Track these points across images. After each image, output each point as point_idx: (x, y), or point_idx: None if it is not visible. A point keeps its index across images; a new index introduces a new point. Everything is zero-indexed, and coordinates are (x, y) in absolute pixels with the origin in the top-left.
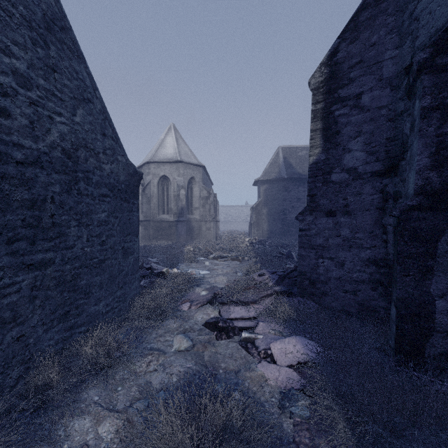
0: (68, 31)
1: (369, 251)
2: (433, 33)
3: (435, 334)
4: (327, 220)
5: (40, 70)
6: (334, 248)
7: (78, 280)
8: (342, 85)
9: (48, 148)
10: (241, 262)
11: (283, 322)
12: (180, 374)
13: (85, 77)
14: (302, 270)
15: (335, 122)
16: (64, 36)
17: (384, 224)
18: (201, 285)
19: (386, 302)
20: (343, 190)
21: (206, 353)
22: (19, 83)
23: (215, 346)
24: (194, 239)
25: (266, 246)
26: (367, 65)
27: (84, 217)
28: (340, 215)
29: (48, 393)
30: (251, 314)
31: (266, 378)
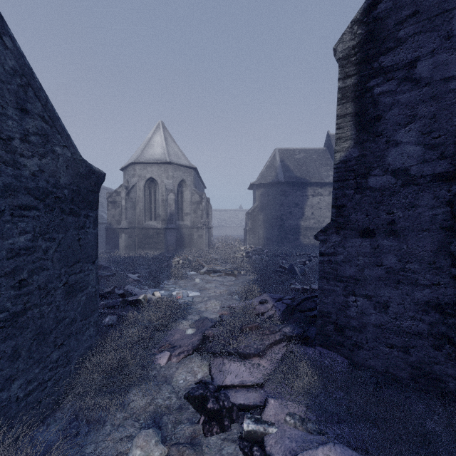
0: None
1: (429, 291)
2: None
3: None
4: (361, 242)
5: None
6: (373, 283)
7: None
8: (386, 50)
9: None
10: (236, 277)
11: (303, 396)
12: None
13: None
14: (324, 310)
15: (374, 104)
16: None
17: (454, 252)
18: (187, 317)
19: None
20: (387, 201)
21: None
22: None
23: (200, 451)
24: (185, 247)
25: (263, 257)
26: (426, 17)
27: None
28: (382, 235)
29: None
30: (255, 378)
31: None
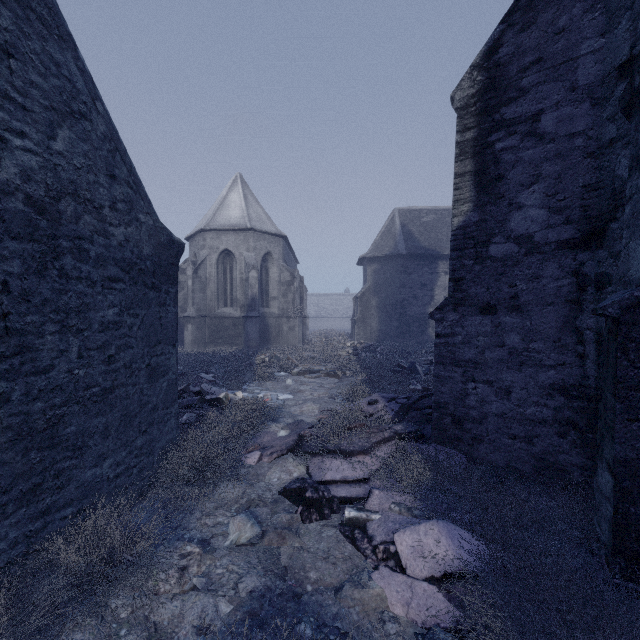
0: None
1: (554, 372)
2: None
3: None
4: (482, 319)
5: None
6: (495, 366)
7: (59, 427)
8: (508, 100)
9: None
10: (340, 379)
11: (412, 489)
12: (238, 596)
13: (74, 74)
14: (440, 400)
15: (496, 161)
16: None
17: (580, 327)
18: (279, 420)
19: (582, 457)
20: (509, 272)
21: (283, 549)
22: None
23: (299, 534)
24: (271, 343)
25: (377, 355)
26: (550, 65)
27: (72, 316)
28: (504, 312)
29: None
30: (359, 474)
31: (389, 602)
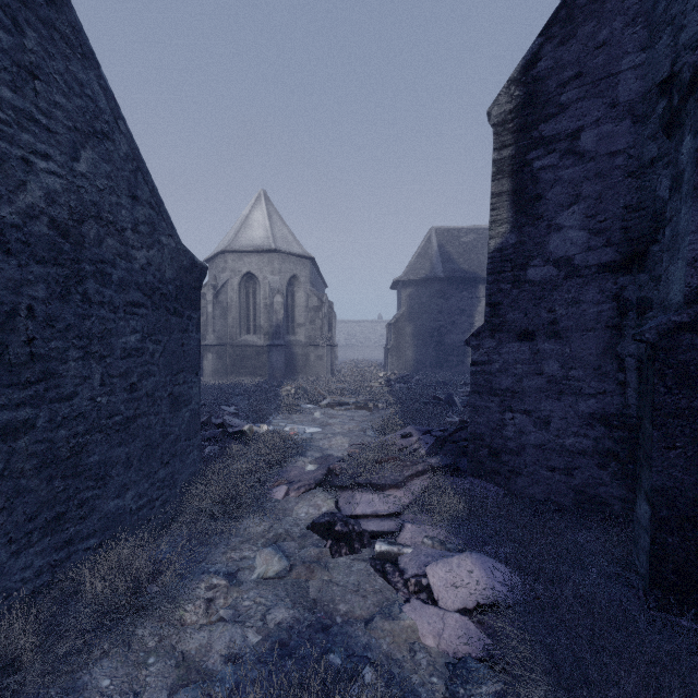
0: (62, 8)
1: (594, 401)
2: None
3: None
4: (520, 346)
5: (3, 71)
6: (533, 395)
7: (82, 455)
8: (546, 117)
9: (21, 217)
10: (372, 411)
11: (446, 523)
12: (266, 627)
13: (96, 93)
14: (476, 431)
15: (534, 180)
16: (55, 15)
17: (620, 354)
18: (306, 454)
19: (623, 489)
20: (548, 296)
21: (312, 582)
22: None
23: (328, 568)
24: (298, 373)
25: (411, 386)
26: (590, 81)
27: (95, 342)
28: (543, 338)
29: (9, 680)
30: (391, 508)
31: (420, 634)
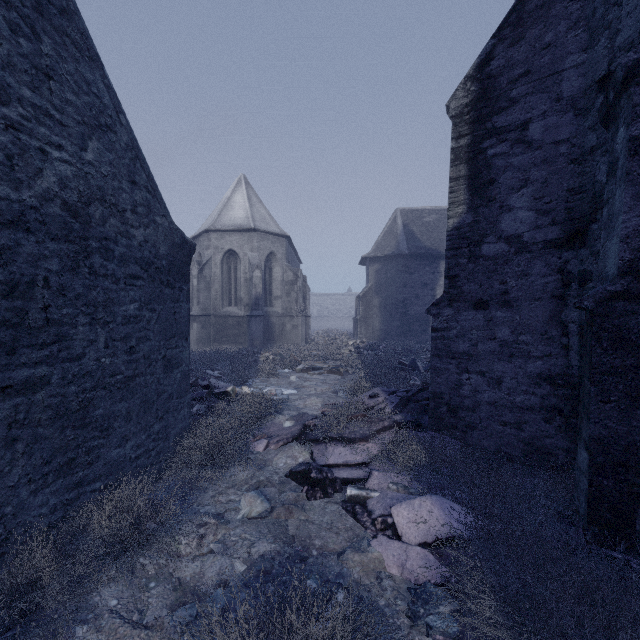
0: (73, 17)
1: (541, 362)
2: None
3: None
4: (475, 314)
5: (24, 74)
6: (487, 358)
7: (89, 409)
8: (499, 110)
9: (39, 200)
10: (342, 375)
11: (409, 471)
12: (251, 558)
13: (101, 91)
14: (436, 390)
15: (488, 166)
16: (67, 23)
17: (564, 321)
18: (284, 412)
19: (567, 441)
20: (500, 269)
21: (291, 521)
22: None
23: (305, 509)
24: (275, 341)
25: (379, 353)
26: (537, 78)
27: (100, 310)
28: (495, 307)
29: (32, 598)
30: (360, 458)
31: (386, 564)
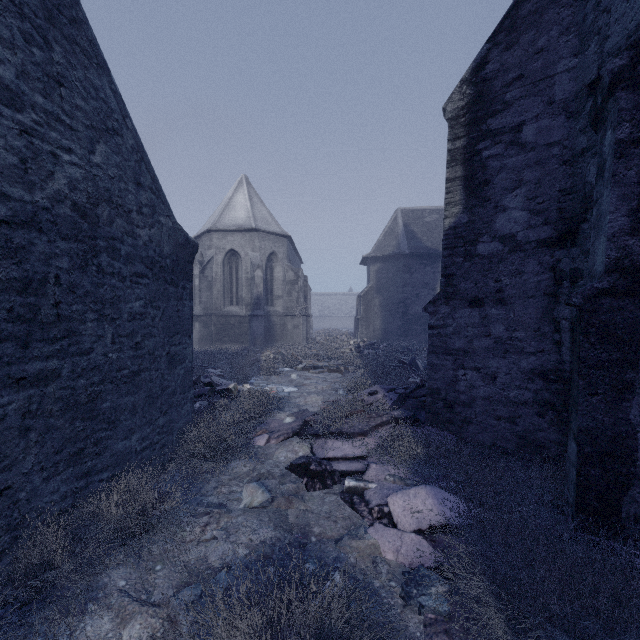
0: (82, 26)
1: (534, 358)
2: (633, 29)
3: (637, 483)
4: (470, 312)
5: (37, 81)
6: (482, 354)
7: (97, 402)
8: (493, 112)
9: (50, 202)
10: (343, 374)
11: (405, 463)
12: (252, 544)
13: (108, 96)
14: (433, 386)
15: (483, 167)
16: (76, 32)
17: (556, 318)
18: (284, 409)
19: (559, 434)
20: (494, 268)
21: (291, 511)
22: (3, 100)
23: (304, 500)
24: (276, 341)
25: (379, 352)
26: (530, 81)
27: (107, 307)
28: (490, 304)
29: (46, 576)
30: (359, 452)
31: (381, 550)
